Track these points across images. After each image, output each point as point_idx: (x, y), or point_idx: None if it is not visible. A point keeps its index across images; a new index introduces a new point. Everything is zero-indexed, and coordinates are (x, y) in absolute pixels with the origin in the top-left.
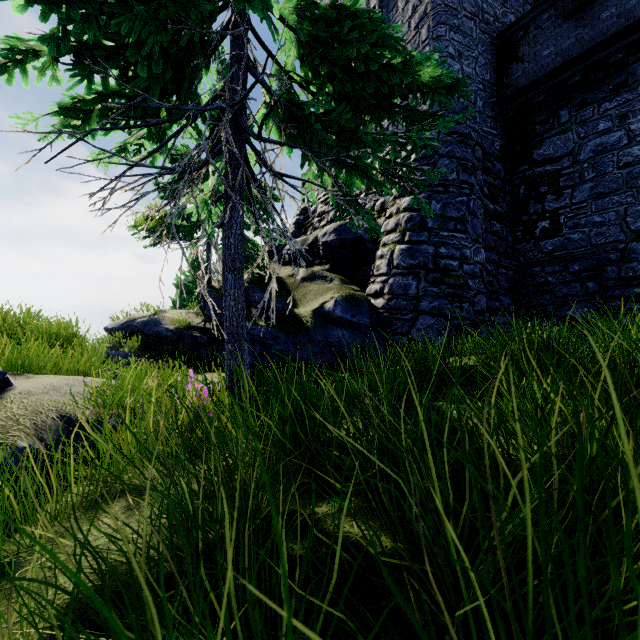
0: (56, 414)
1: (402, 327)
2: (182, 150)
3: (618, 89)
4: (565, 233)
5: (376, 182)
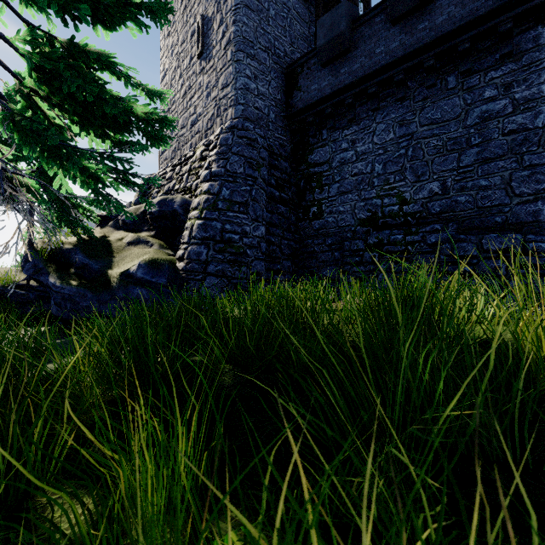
0: None
1: (194, 285)
2: None
3: (351, 122)
4: (325, 217)
5: (101, 183)
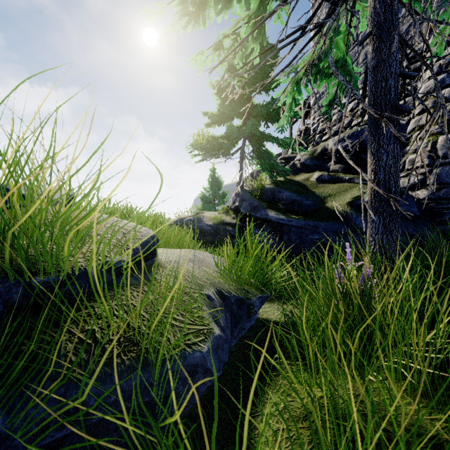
0: (213, 288)
1: None
2: (227, 81)
3: None
4: None
5: None
